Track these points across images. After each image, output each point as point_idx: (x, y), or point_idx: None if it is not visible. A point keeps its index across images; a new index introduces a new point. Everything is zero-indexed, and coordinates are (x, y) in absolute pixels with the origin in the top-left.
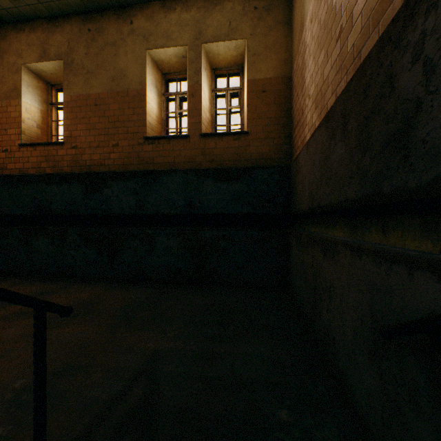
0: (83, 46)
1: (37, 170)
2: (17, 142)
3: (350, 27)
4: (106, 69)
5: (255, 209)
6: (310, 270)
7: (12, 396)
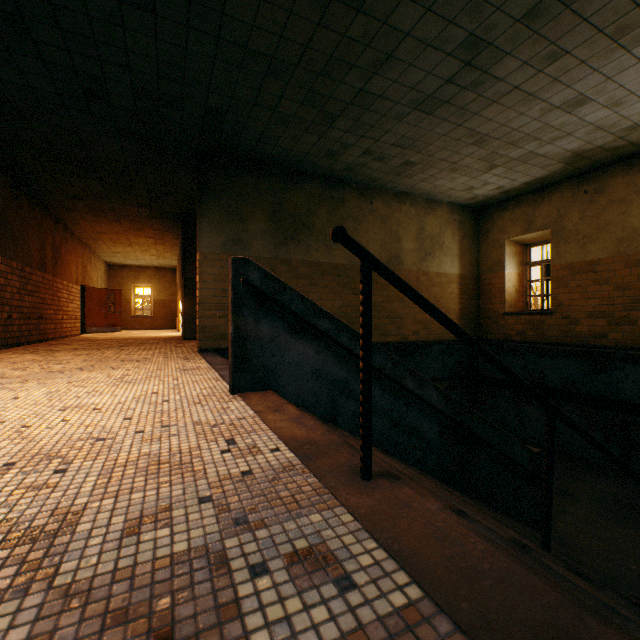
0: (576, 211)
1: (520, 337)
2: (500, 311)
3: None
4: (609, 231)
5: None
6: None
7: (636, 574)
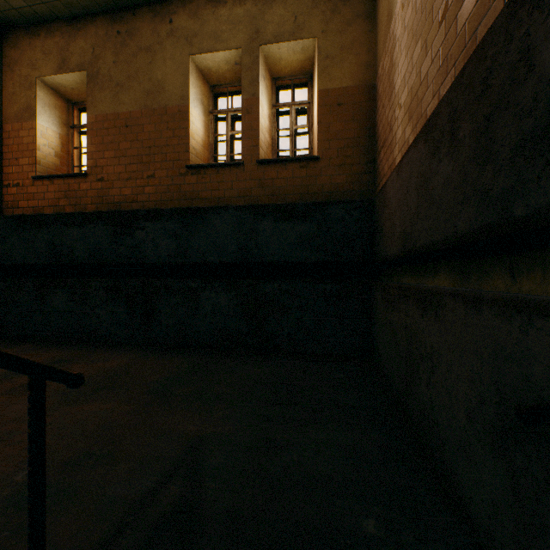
0: (111, 53)
1: (55, 209)
2: (31, 175)
3: (460, 1)
4: (139, 81)
5: (329, 255)
6: (402, 333)
7: (10, 492)
